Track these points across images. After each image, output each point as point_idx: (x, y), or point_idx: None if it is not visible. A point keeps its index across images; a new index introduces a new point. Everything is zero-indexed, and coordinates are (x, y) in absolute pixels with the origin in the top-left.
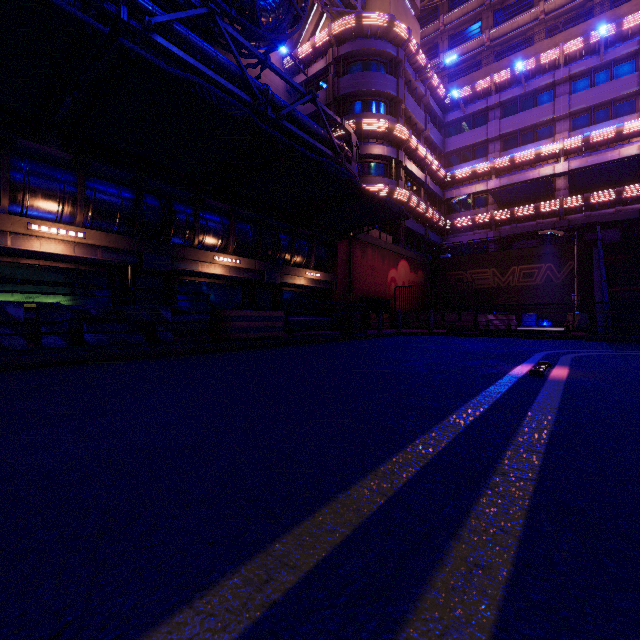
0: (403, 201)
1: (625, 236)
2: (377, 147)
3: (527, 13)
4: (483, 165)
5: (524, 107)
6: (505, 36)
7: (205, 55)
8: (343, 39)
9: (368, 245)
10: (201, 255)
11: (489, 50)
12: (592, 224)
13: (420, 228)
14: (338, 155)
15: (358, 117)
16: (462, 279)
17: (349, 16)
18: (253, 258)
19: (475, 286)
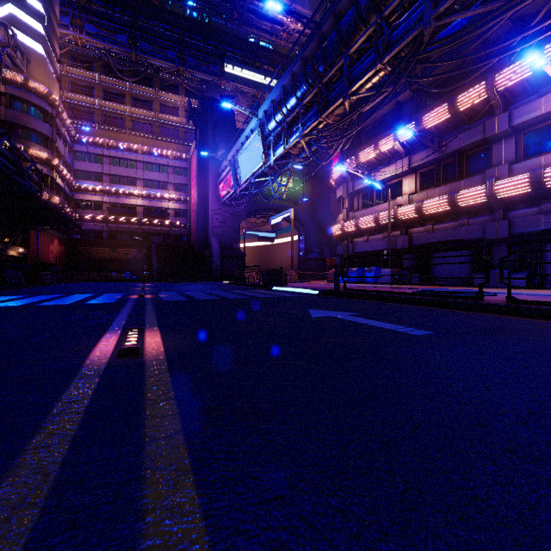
0: (56, 203)
1: (164, 240)
2: (39, 167)
3: (122, 106)
4: (100, 187)
5: (123, 164)
6: (110, 110)
7: (4, 154)
8: (9, 81)
9: (42, 231)
10: None
11: (100, 111)
12: (152, 232)
13: None
14: (42, 190)
15: (24, 143)
16: (90, 252)
17: (18, 74)
18: None
19: (98, 257)
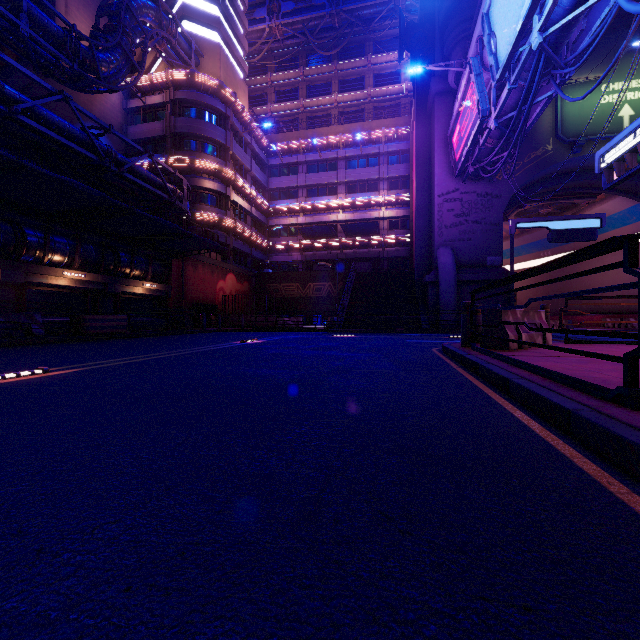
0: (231, 227)
1: (373, 267)
2: (209, 182)
3: (327, 97)
4: (294, 205)
5: (321, 169)
6: (314, 108)
7: (60, 127)
8: (179, 85)
9: (199, 262)
10: (51, 271)
11: (304, 114)
12: (357, 258)
13: (246, 248)
14: (171, 197)
15: (192, 155)
16: (278, 290)
17: (184, 70)
18: (96, 272)
19: (286, 295)
